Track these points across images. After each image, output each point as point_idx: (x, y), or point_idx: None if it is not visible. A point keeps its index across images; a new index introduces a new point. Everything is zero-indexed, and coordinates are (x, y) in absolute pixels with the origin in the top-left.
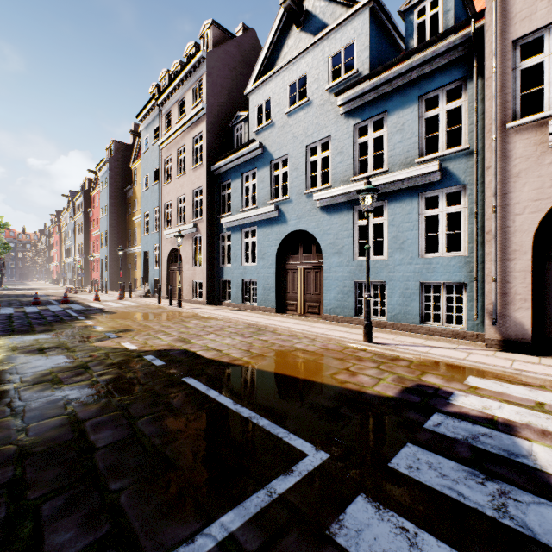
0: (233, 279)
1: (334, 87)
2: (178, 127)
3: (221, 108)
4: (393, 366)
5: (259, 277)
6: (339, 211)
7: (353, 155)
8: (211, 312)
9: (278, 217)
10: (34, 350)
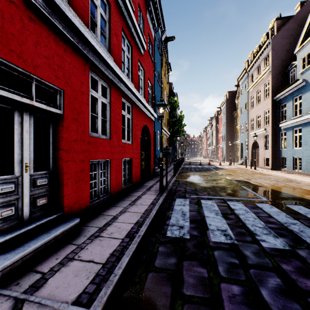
0: (287, 157)
1: None
2: (256, 81)
3: (281, 63)
4: None
5: (302, 155)
6: None
7: None
8: (270, 173)
9: None
10: (202, 175)
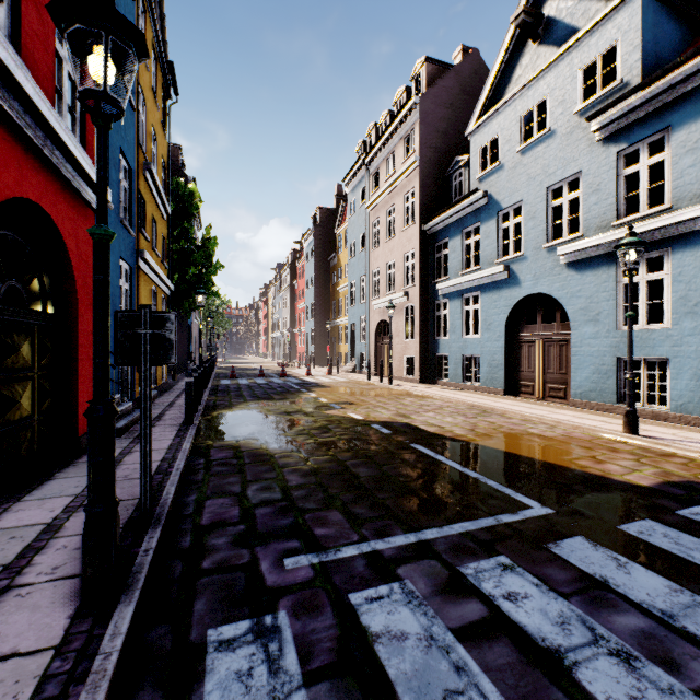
0: (450, 354)
1: (586, 108)
2: (388, 186)
3: (435, 155)
4: (660, 462)
5: (483, 351)
6: (594, 267)
7: (615, 192)
8: (426, 391)
9: (507, 279)
10: (283, 413)
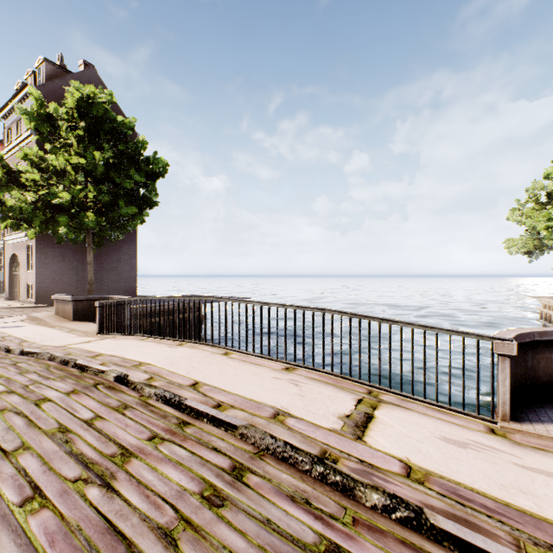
0: None
1: None
2: None
3: None
4: None
5: None
6: None
7: None
8: None
9: None
10: None
